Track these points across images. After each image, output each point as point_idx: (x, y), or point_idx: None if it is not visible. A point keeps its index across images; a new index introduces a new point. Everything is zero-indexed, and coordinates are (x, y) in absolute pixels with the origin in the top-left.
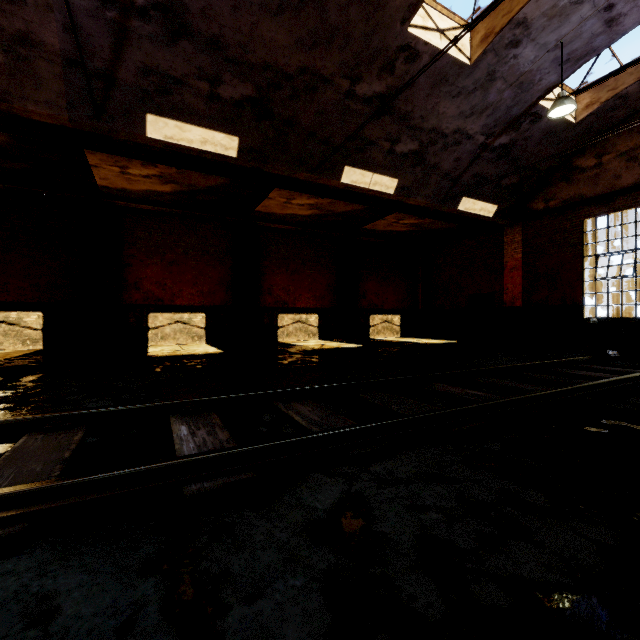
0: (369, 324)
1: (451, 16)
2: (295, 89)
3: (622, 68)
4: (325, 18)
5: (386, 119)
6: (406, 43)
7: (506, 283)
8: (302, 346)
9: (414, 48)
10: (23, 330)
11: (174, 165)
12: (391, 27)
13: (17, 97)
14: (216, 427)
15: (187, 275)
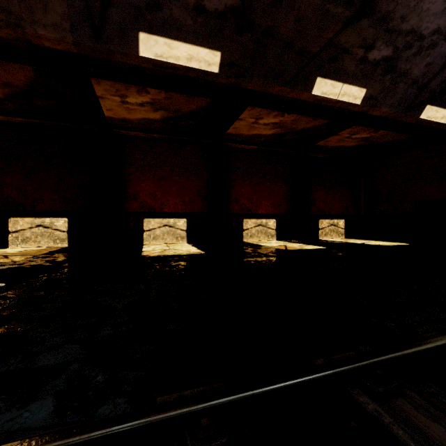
0: (318, 227)
1: None
2: None
3: None
4: None
5: (364, 22)
6: None
7: None
8: (268, 247)
9: None
10: (54, 232)
11: (163, 88)
12: None
13: (28, 22)
14: None
15: (172, 188)
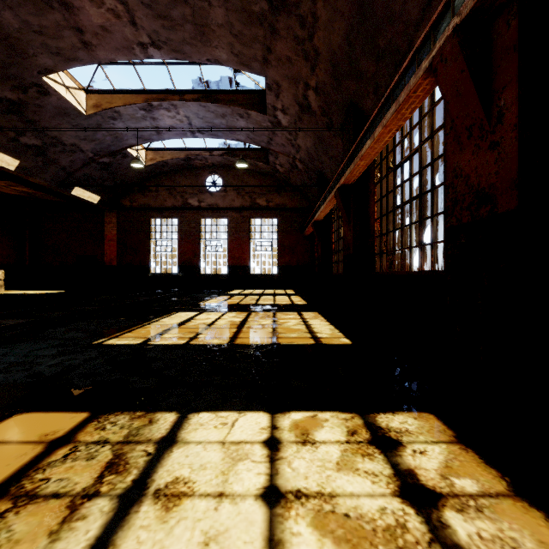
0: None
1: (74, 80)
2: None
3: (166, 149)
4: None
5: (14, 117)
6: (40, 83)
7: (106, 249)
8: None
9: (46, 89)
10: None
11: None
12: (29, 70)
13: None
14: None
15: None
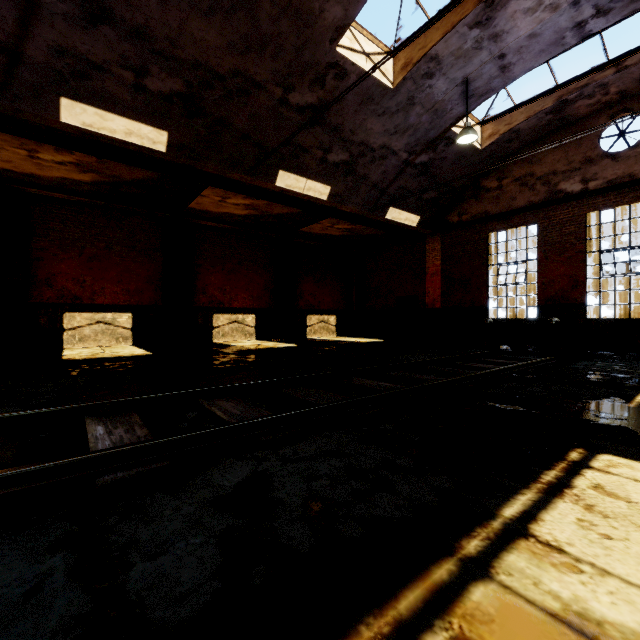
0: (306, 324)
1: (376, 42)
2: (228, 90)
3: (515, 107)
4: (257, 26)
5: (318, 129)
6: (335, 61)
7: (428, 287)
8: (237, 346)
9: (342, 67)
10: None
11: (94, 154)
12: (321, 44)
13: None
14: (135, 425)
15: (110, 272)
